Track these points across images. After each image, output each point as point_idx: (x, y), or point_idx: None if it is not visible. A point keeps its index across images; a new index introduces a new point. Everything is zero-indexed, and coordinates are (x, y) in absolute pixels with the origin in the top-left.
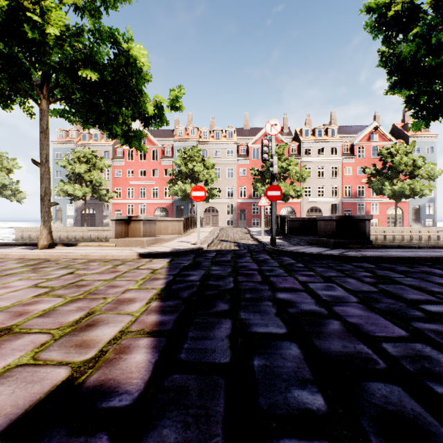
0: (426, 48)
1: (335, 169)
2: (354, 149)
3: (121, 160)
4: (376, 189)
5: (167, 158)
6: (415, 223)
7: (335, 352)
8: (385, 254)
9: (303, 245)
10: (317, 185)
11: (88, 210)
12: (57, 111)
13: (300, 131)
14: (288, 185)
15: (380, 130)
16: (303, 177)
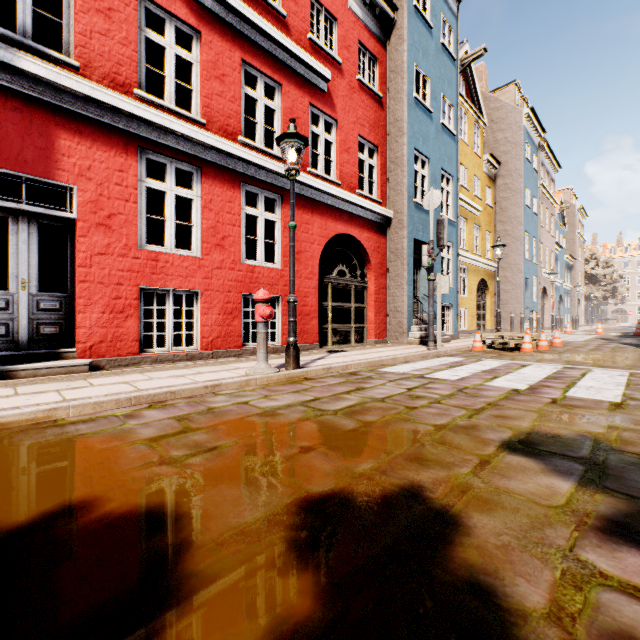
0: None
1: None
2: None
3: None
4: None
5: None
6: None
7: None
8: None
9: None
10: None
11: None
12: None
13: None
14: None
15: None
16: None
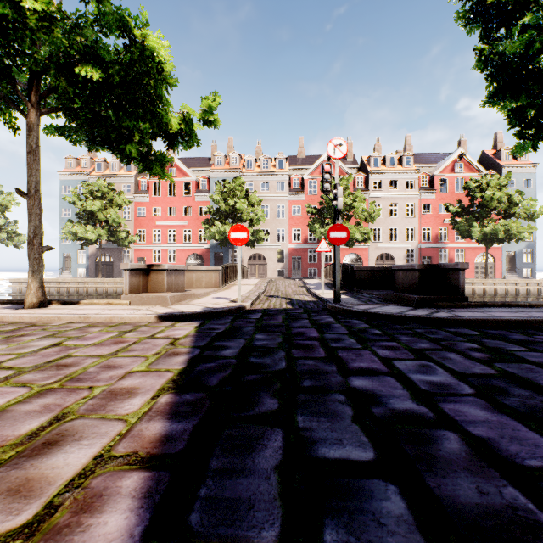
0: (541, 40)
1: (411, 206)
2: (435, 182)
3: (145, 196)
4: (462, 231)
5: (202, 192)
6: (510, 274)
7: (469, 507)
8: (488, 315)
9: (376, 302)
10: (388, 227)
11: (104, 258)
12: (55, 128)
13: (368, 160)
14: (353, 227)
15: (466, 158)
16: (372, 216)
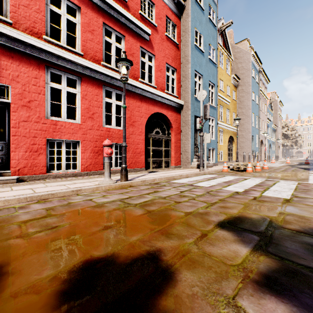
0: None
1: None
2: None
3: None
4: None
5: None
6: None
7: None
8: None
9: None
10: None
11: None
12: None
13: None
14: None
15: None
16: None
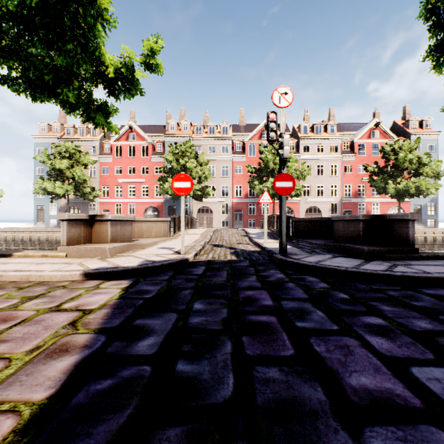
0: None
1: (334, 167)
2: (355, 147)
3: (108, 157)
4: (378, 188)
5: (158, 154)
6: (417, 224)
7: None
8: None
9: (322, 253)
10: (316, 184)
11: (73, 210)
12: None
13: (298, 128)
14: None
15: (381, 127)
16: (303, 175)
